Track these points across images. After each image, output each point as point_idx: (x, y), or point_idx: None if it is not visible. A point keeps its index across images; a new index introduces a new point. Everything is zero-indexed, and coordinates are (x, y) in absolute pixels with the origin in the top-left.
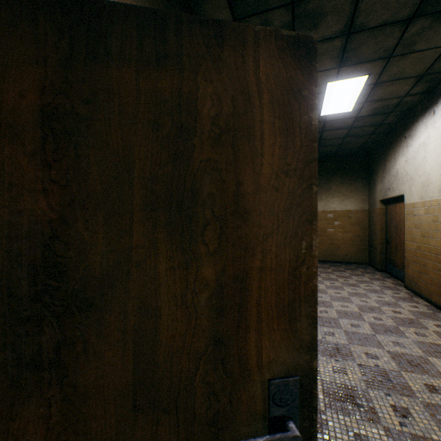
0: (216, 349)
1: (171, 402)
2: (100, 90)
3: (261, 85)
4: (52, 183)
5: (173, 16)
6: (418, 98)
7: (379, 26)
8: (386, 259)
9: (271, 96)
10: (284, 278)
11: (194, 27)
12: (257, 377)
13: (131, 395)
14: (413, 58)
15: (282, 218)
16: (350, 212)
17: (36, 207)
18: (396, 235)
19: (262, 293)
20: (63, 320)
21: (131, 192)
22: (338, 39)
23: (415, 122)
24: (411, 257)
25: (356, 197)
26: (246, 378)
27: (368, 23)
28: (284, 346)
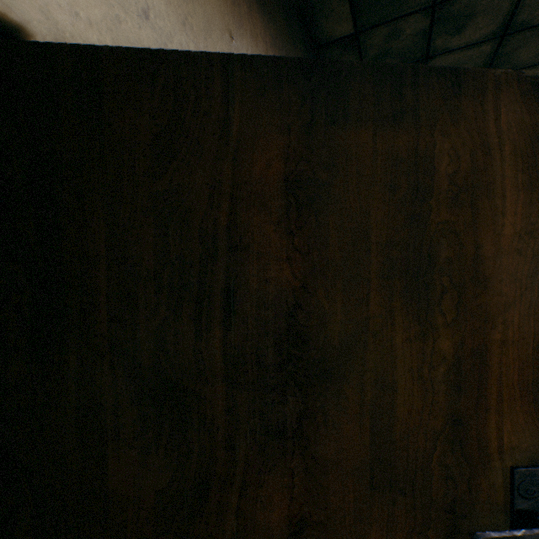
0: (453, 429)
1: (407, 483)
2: (338, 154)
3: (501, 136)
4: (295, 251)
5: (409, 69)
6: None
7: None
8: None
9: (513, 147)
10: (528, 353)
11: (430, 78)
12: (497, 464)
13: (368, 471)
14: None
15: (525, 285)
16: None
17: (280, 275)
18: None
19: (502, 370)
20: (304, 389)
21: (368, 259)
22: (488, 43)
23: None
24: None
25: None
26: (485, 464)
27: (533, 19)
28: (527, 431)
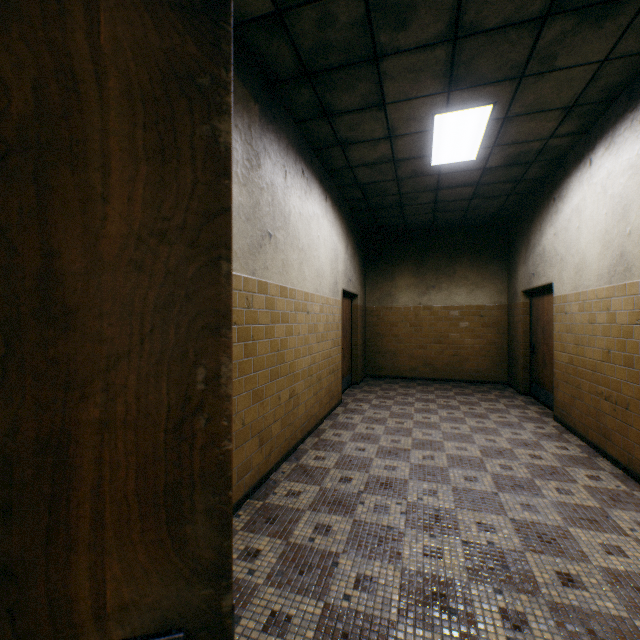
0: None
1: None
2: None
3: (104, 61)
4: None
5: None
6: (570, 142)
7: (499, 28)
8: (531, 377)
9: (128, 83)
10: (158, 440)
11: None
12: (94, 639)
13: None
14: (556, 79)
15: (153, 324)
16: (482, 308)
17: None
18: (544, 342)
19: (106, 472)
20: None
21: None
22: (441, 47)
23: (566, 178)
24: (562, 374)
25: (491, 286)
26: None
27: (483, 22)
28: (157, 574)
